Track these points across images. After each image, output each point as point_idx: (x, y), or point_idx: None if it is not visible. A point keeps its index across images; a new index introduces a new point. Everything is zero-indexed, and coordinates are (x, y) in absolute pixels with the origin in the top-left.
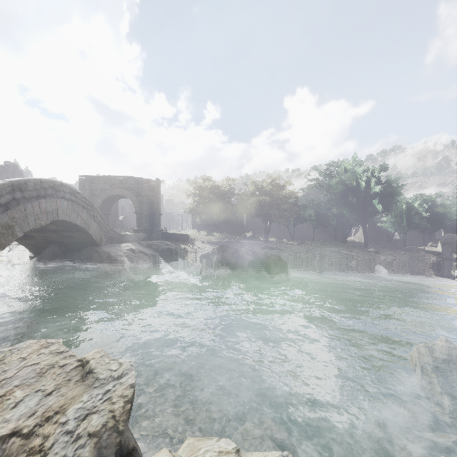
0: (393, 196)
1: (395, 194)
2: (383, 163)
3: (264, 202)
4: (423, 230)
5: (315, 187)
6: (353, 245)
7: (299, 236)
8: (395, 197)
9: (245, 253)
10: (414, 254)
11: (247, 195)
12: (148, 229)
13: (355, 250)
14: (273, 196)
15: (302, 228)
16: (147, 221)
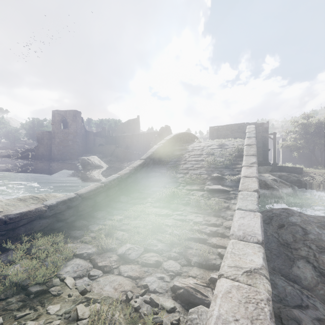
0: None
1: None
2: None
3: None
4: None
5: None
6: None
7: None
8: None
9: None
10: None
11: None
12: (263, 163)
13: None
14: None
15: None
16: (261, 156)
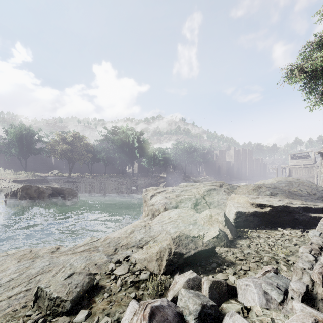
0: (146, 149)
1: (147, 148)
2: (141, 131)
3: (67, 149)
4: (160, 166)
5: (105, 140)
6: (127, 176)
7: (97, 170)
8: (146, 149)
9: (46, 189)
10: (154, 179)
11: (53, 143)
12: None
13: (126, 178)
14: (74, 146)
15: (99, 164)
16: None
